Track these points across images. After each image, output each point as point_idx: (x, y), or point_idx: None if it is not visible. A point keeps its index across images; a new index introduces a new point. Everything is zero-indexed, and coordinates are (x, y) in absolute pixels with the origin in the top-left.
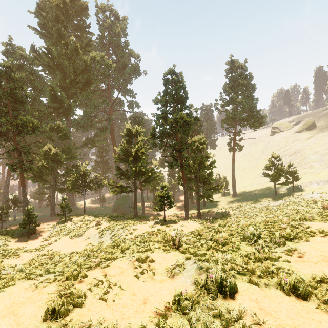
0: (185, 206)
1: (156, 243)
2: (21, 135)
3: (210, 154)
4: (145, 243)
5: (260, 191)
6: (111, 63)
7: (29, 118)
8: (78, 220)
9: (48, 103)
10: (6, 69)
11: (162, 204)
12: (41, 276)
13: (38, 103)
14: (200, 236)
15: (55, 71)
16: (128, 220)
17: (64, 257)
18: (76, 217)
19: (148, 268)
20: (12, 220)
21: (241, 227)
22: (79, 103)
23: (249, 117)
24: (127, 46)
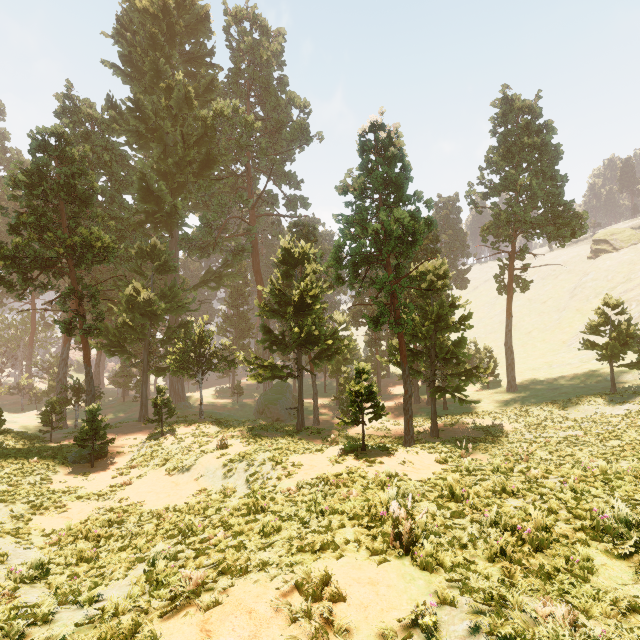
0: (405, 411)
1: (347, 521)
2: (84, 266)
3: (459, 299)
4: (320, 517)
5: (571, 381)
6: (253, 120)
7: (97, 232)
8: (187, 432)
9: (136, 204)
10: (57, 140)
11: (358, 411)
12: (46, 621)
13: (118, 204)
14: (456, 501)
15: (149, 143)
16: (285, 436)
17: (148, 519)
18: (183, 425)
19: (330, 626)
20: (73, 425)
21: (570, 489)
22: (194, 203)
23: (547, 217)
24: (284, 86)
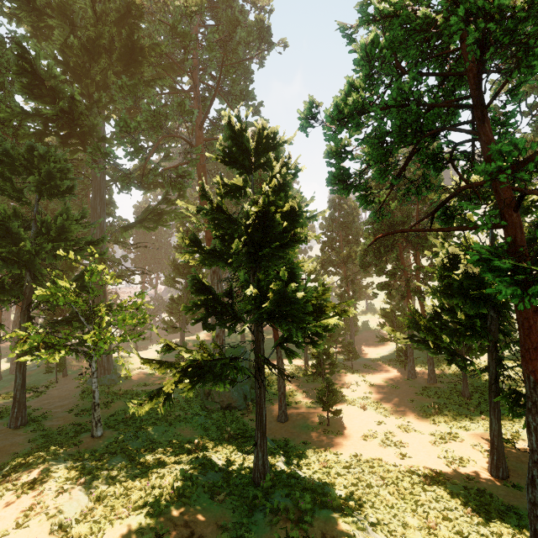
0: None
1: None
2: None
3: None
4: None
5: None
6: None
7: None
8: None
9: None
10: None
11: None
12: None
13: None
14: None
15: None
16: None
17: None
18: (14, 490)
19: None
20: None
21: None
22: None
23: None
24: None
